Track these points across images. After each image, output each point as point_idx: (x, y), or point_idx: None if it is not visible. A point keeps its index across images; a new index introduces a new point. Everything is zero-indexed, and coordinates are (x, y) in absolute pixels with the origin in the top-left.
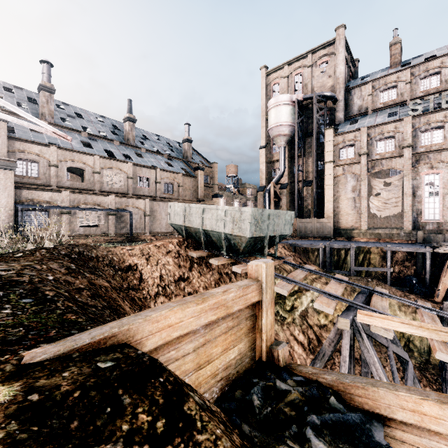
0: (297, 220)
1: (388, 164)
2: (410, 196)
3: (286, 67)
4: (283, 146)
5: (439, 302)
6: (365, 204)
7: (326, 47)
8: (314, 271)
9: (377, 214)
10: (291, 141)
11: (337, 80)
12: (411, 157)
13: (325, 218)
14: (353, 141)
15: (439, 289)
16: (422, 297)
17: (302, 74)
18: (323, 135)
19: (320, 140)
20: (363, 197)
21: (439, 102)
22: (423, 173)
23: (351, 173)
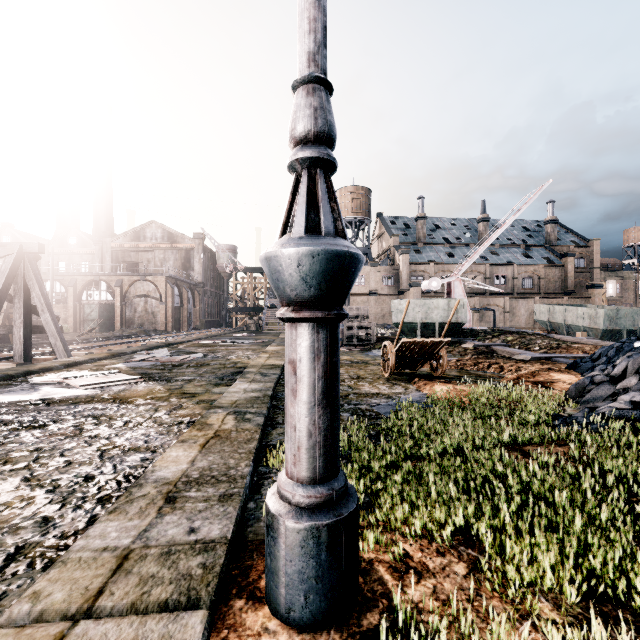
0: None
1: None
2: None
3: None
4: None
5: None
6: None
7: None
8: None
9: None
10: None
11: None
12: None
13: None
14: None
15: None
16: None
17: None
18: None
19: None
20: None
21: None
22: None
23: None
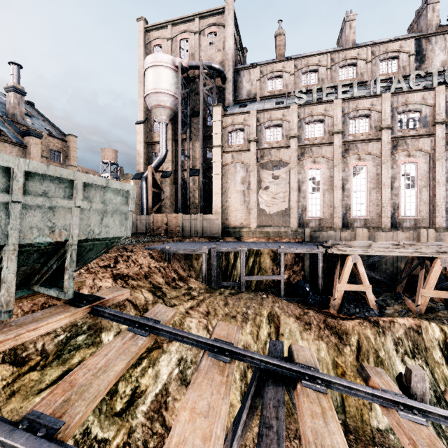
0: (180, 217)
1: (277, 155)
2: (296, 191)
3: (170, 27)
4: (164, 122)
5: (336, 315)
6: (255, 198)
7: (215, 15)
8: (166, 331)
9: (266, 210)
10: (176, 120)
11: (226, 56)
12: (297, 149)
13: (213, 214)
14: (242, 124)
15: (336, 298)
16: (320, 311)
17: (189, 40)
18: (211, 115)
19: (208, 123)
20: (253, 190)
21: (318, 97)
22: (307, 167)
23: (241, 161)
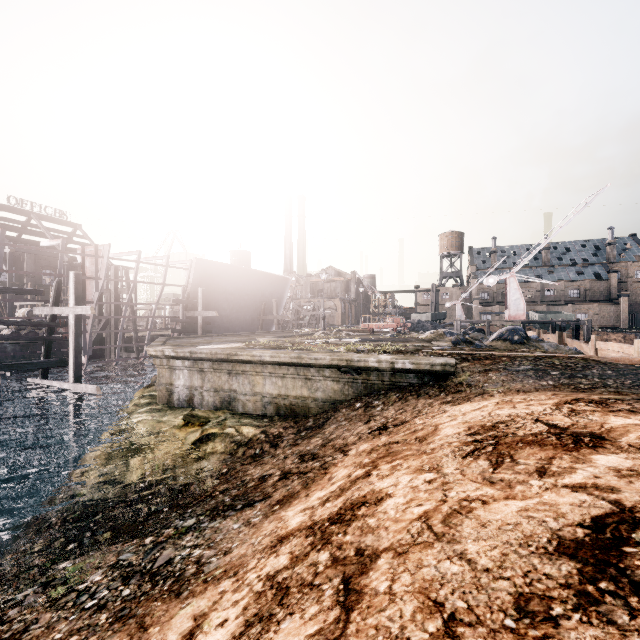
0: None
1: None
2: None
3: None
4: None
5: None
6: None
7: None
8: None
9: None
10: None
11: None
12: None
13: None
14: None
15: None
16: None
17: None
18: None
19: None
20: None
21: None
22: None
23: None
